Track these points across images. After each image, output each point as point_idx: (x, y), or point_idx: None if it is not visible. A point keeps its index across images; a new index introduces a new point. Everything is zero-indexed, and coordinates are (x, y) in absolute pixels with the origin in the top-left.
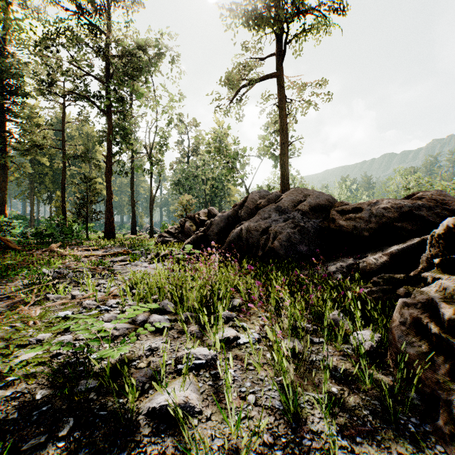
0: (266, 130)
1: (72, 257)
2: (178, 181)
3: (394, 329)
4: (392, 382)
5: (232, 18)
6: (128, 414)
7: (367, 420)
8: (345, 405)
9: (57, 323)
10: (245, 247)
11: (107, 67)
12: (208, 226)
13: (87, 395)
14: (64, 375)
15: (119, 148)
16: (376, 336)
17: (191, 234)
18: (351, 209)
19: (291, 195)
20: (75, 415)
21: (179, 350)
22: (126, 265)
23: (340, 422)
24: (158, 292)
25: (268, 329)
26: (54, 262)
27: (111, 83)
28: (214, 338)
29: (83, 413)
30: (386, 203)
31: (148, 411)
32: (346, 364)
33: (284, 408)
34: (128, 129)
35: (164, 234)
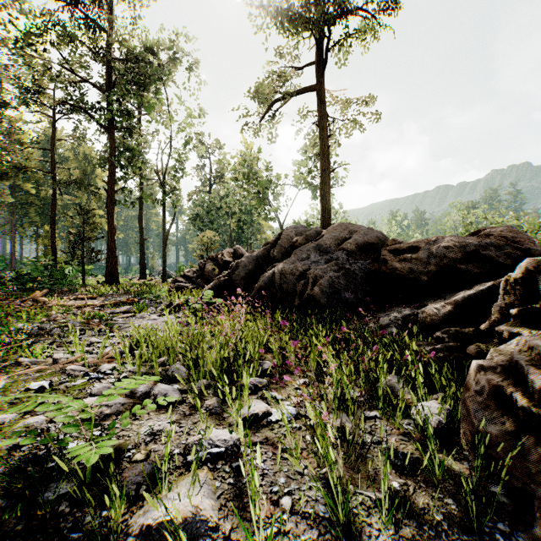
0: (304, 154)
1: (61, 307)
2: (197, 214)
3: (469, 400)
4: (468, 470)
5: (263, 18)
6: (110, 538)
7: (442, 529)
8: (411, 507)
9: (27, 399)
10: (279, 294)
11: (109, 73)
12: (233, 269)
13: (55, 507)
14: (27, 476)
15: (124, 172)
16: (444, 408)
17: (213, 279)
18: (406, 248)
19: (334, 232)
20: (34, 540)
21: (191, 432)
22: (129, 318)
23: (407, 534)
24: (167, 353)
25: (309, 407)
26: (36, 315)
27: (113, 92)
28: (237, 417)
29: (47, 535)
30: (448, 241)
31: (142, 529)
32: (408, 446)
33: (330, 515)
34: (135, 150)
35: (180, 278)
